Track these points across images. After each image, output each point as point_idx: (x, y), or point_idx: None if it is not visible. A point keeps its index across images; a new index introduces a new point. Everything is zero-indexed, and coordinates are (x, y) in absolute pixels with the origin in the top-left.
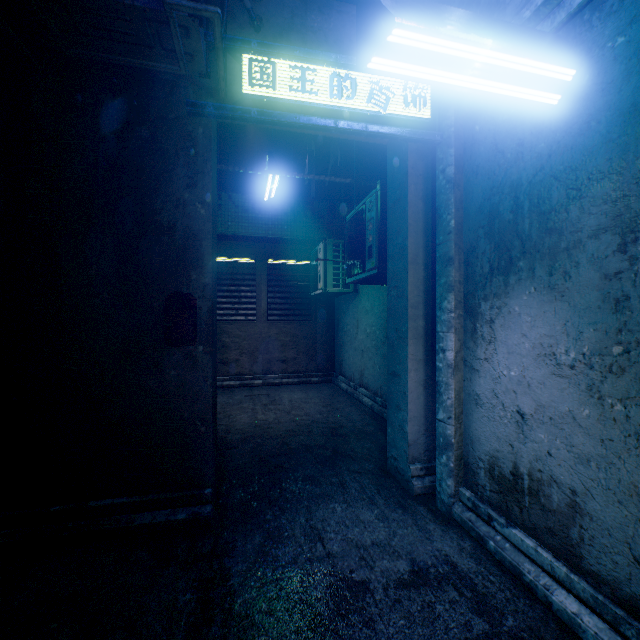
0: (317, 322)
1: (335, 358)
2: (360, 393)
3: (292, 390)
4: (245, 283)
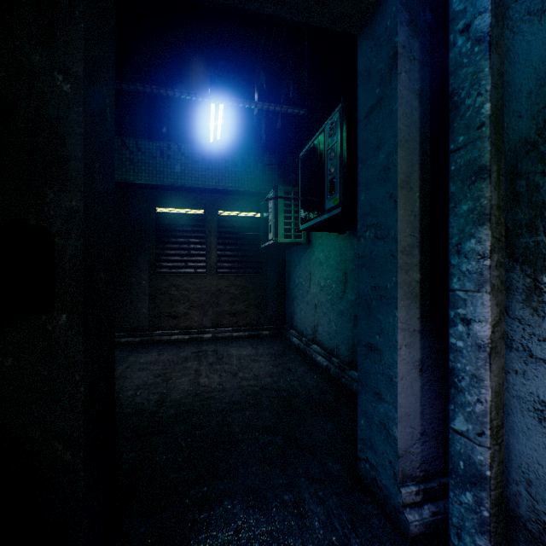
0: (268, 275)
1: (286, 311)
2: (313, 350)
3: (242, 345)
4: (194, 235)
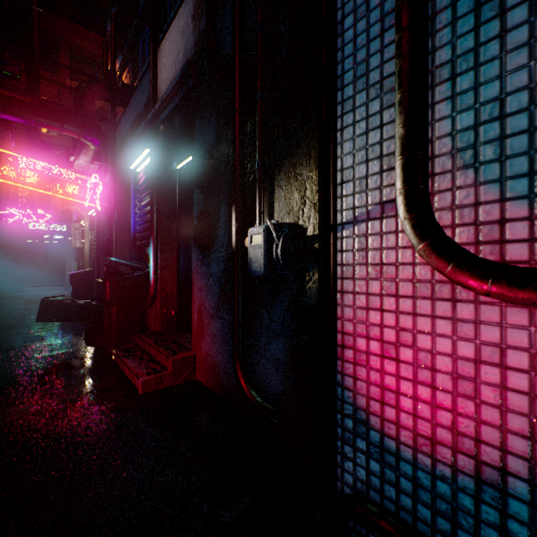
0: None
1: None
2: None
3: (54, 286)
4: (34, 249)
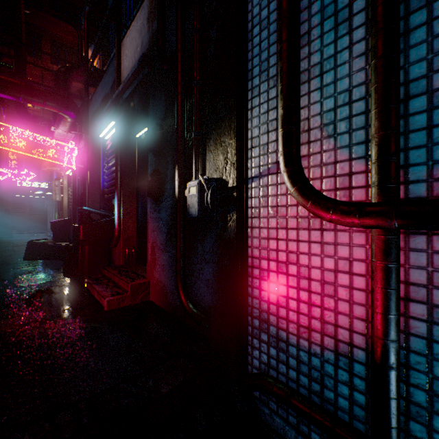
0: None
1: None
2: None
3: (38, 233)
4: (21, 203)
